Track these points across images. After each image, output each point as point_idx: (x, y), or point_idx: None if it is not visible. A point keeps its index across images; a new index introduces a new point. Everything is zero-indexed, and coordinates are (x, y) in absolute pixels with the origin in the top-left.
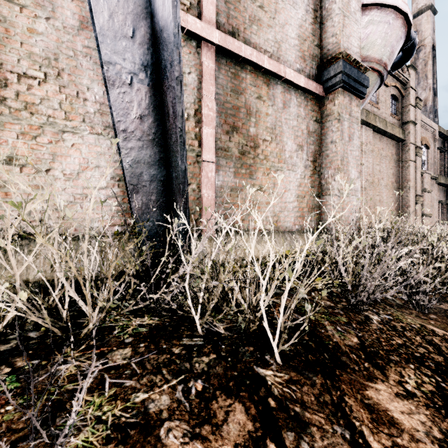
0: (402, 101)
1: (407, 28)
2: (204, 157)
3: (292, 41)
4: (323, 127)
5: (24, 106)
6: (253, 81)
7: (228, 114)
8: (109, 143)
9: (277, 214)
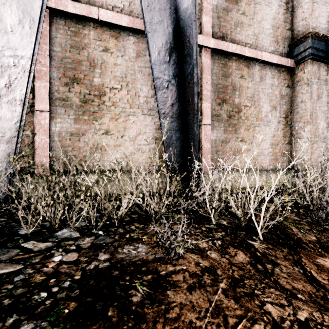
0: None
1: None
2: (204, 121)
3: (267, 31)
4: (293, 91)
5: (112, 104)
6: (237, 66)
7: (219, 92)
8: (150, 119)
9: (255, 158)
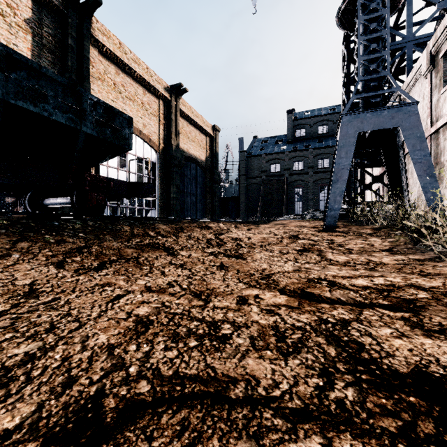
0: None
1: None
2: None
3: None
4: None
5: (446, 169)
6: None
7: None
8: None
9: None
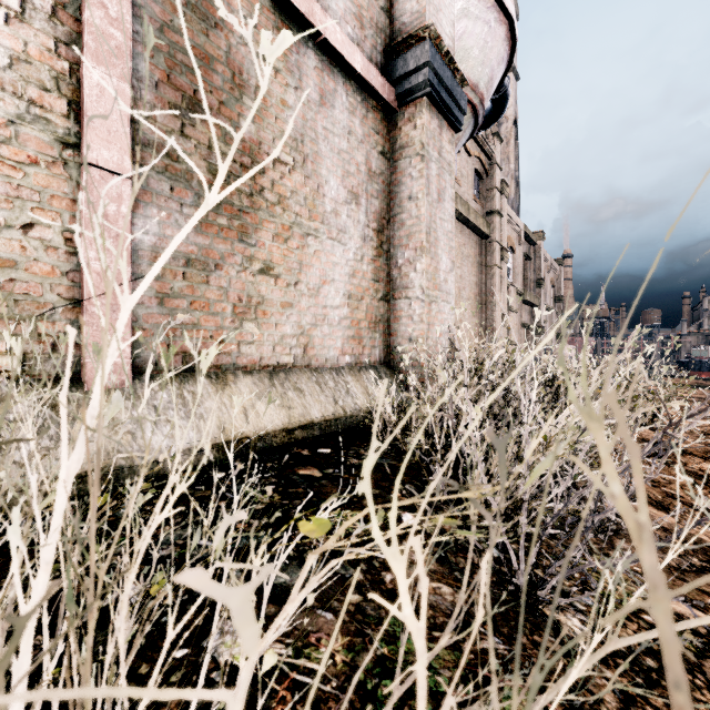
0: (487, 181)
1: (510, 46)
2: (91, 152)
3: None
4: (394, 169)
5: None
6: (248, 11)
7: (178, 62)
8: None
9: (307, 331)
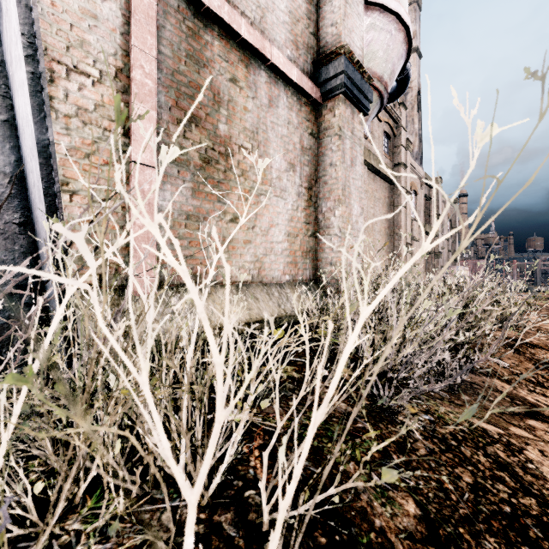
0: (394, 140)
1: (408, 46)
2: (135, 155)
3: (281, 15)
4: (320, 145)
5: None
6: (223, 52)
7: (182, 93)
8: None
9: (260, 259)
